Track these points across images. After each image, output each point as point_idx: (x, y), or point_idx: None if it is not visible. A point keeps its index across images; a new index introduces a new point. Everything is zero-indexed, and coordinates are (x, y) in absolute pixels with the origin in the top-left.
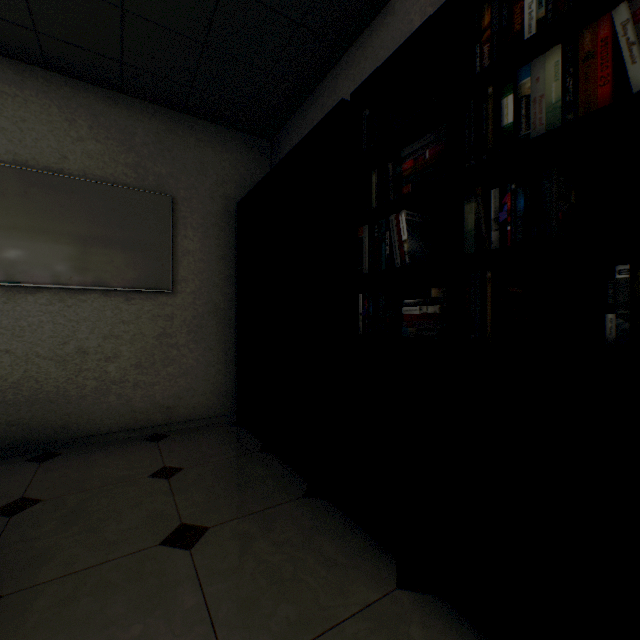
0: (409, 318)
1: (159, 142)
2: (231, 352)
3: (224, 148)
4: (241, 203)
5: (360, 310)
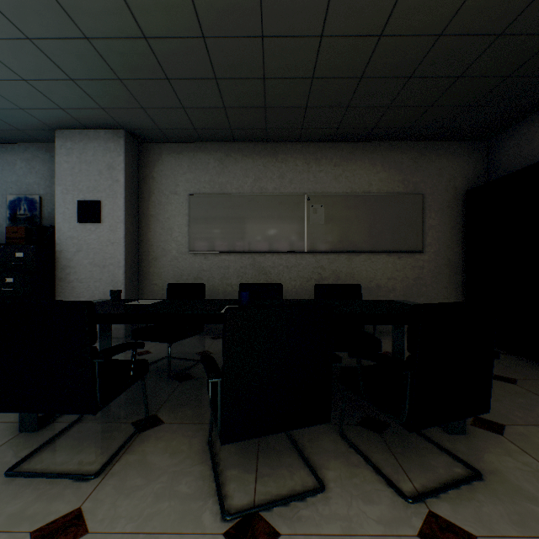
0: None
1: (415, 163)
2: (458, 290)
3: (453, 156)
4: (472, 191)
5: None
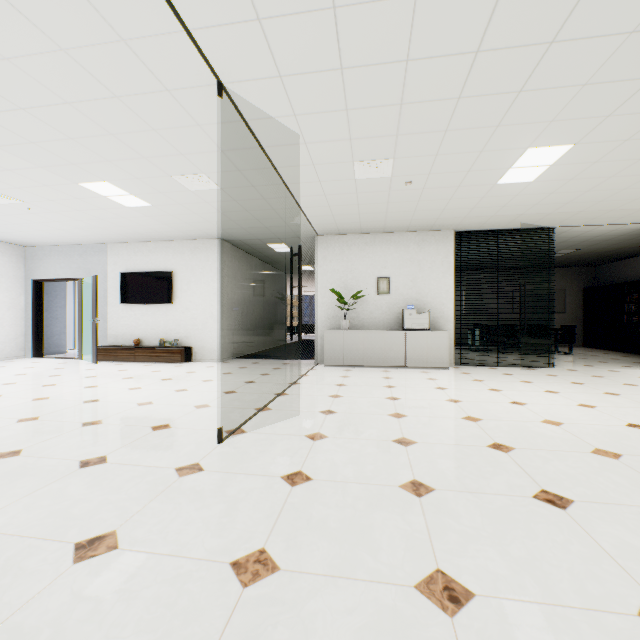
0: (633, 319)
1: (561, 276)
2: (580, 329)
3: (578, 273)
4: (585, 289)
5: (624, 318)
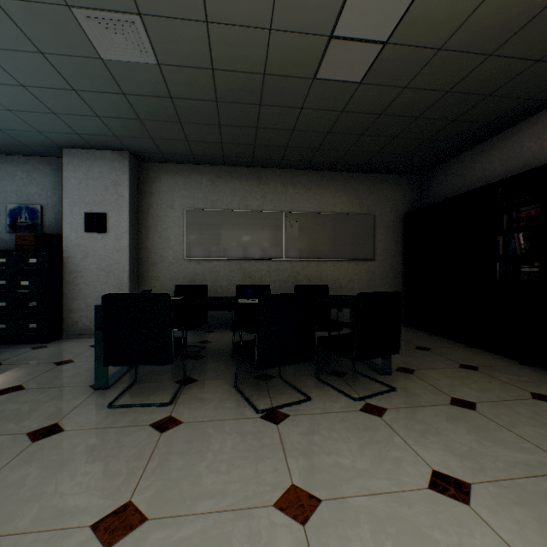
0: (523, 273)
1: (368, 190)
2: (399, 290)
3: (396, 186)
4: (409, 214)
5: (497, 269)
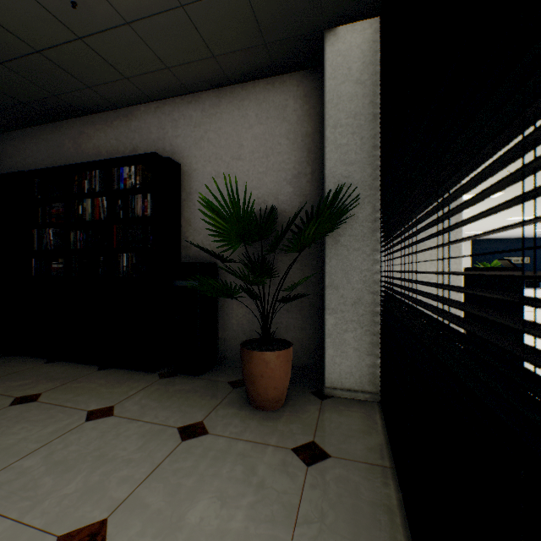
0: (54, 269)
1: None
2: None
3: None
4: None
5: (34, 265)
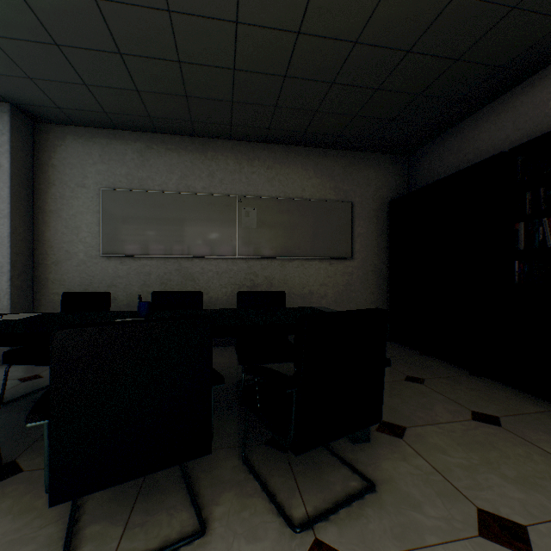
0: None
1: (345, 172)
2: (383, 296)
3: (379, 167)
4: (394, 202)
5: (515, 270)
